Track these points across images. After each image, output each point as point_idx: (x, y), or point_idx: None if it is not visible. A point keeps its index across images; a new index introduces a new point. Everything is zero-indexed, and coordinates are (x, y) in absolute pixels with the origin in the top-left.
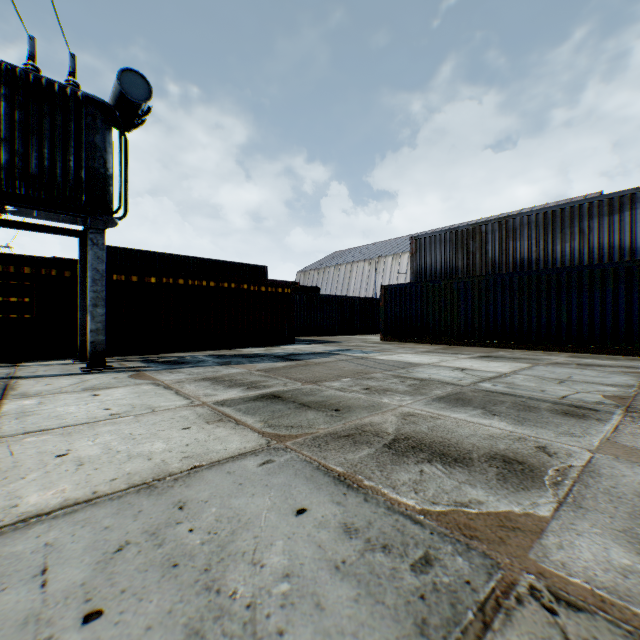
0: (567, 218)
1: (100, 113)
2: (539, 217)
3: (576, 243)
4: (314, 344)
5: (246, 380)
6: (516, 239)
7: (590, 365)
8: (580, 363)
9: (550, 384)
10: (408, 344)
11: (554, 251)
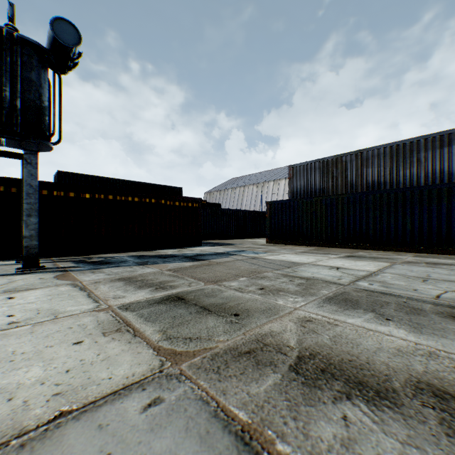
0: (408, 150)
1: (36, 54)
2: (386, 150)
3: (415, 169)
4: (216, 246)
5: (156, 280)
6: (369, 166)
7: (436, 264)
8: (427, 262)
9: (417, 282)
10: (288, 246)
11: (398, 175)
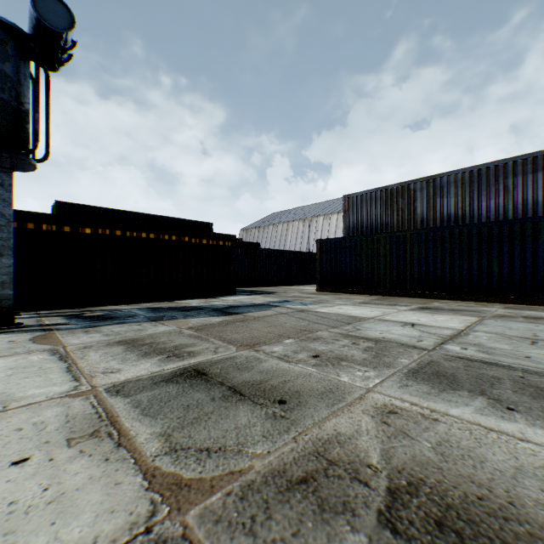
0: (492, 176)
1: (12, 39)
2: (465, 175)
3: (501, 199)
4: (254, 295)
5: (170, 343)
6: (443, 196)
7: (537, 318)
8: (524, 316)
9: (525, 346)
10: (343, 295)
11: (479, 207)
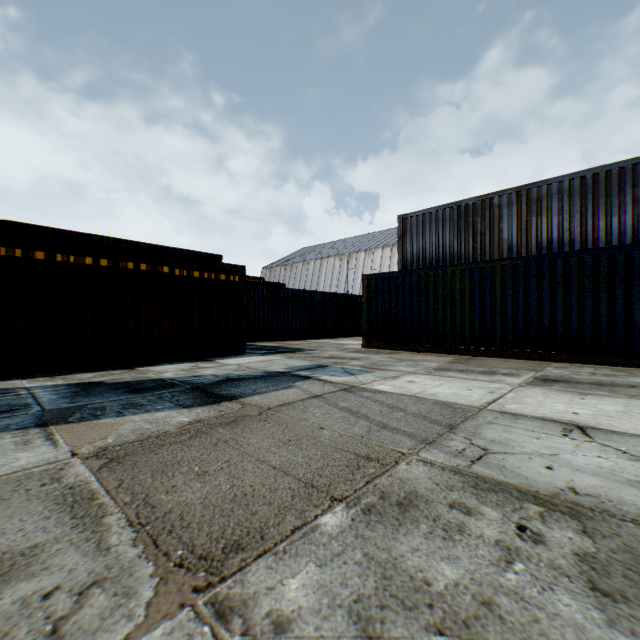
0: (615, 183)
1: None
2: (574, 183)
3: (628, 216)
4: (273, 354)
5: None
6: (541, 214)
7: None
8: None
9: None
10: (402, 353)
11: (596, 228)
